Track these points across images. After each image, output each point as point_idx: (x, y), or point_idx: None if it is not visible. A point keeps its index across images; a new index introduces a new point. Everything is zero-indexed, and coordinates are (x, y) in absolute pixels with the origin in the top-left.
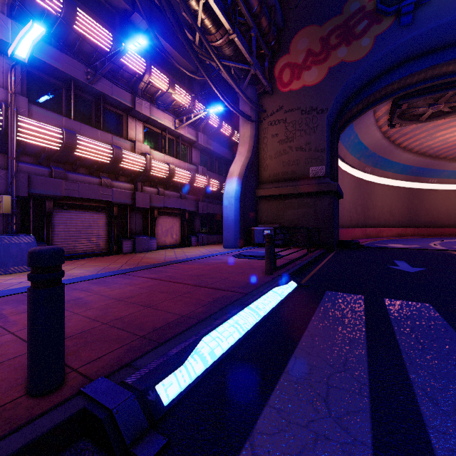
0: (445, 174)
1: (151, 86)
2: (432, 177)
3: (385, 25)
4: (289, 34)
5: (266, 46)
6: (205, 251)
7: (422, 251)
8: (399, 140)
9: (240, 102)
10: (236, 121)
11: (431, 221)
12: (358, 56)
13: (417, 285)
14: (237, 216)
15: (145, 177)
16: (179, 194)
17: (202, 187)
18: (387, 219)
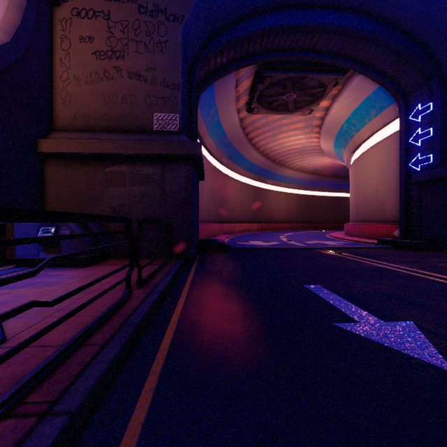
0: (277, 177)
1: None
2: (270, 178)
3: None
4: None
5: None
6: None
7: (297, 252)
8: (251, 135)
9: None
10: None
11: (268, 217)
12: None
13: None
14: None
15: None
16: None
17: None
18: (239, 215)
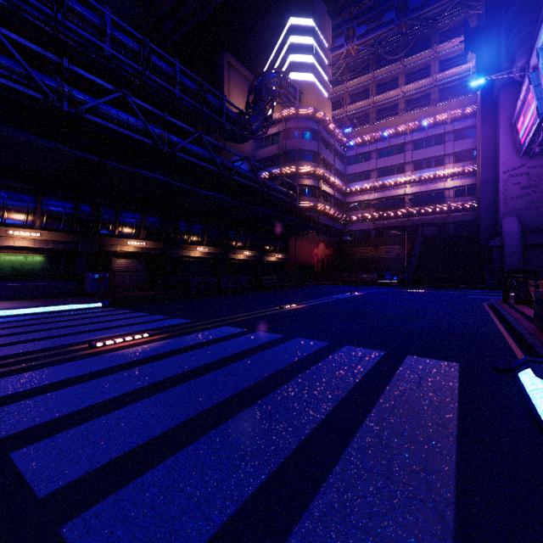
0: None
1: None
2: None
3: None
4: None
5: None
6: None
7: None
8: None
9: None
10: None
11: None
12: None
13: None
14: None
15: None
16: None
17: None
18: None
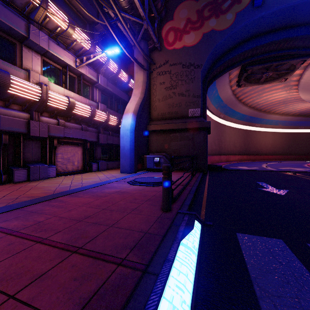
0: (264, 121)
1: (49, 21)
2: (257, 123)
3: (243, 5)
4: (173, 5)
5: (156, 11)
6: (103, 176)
7: (265, 172)
8: (241, 97)
9: (135, 53)
10: (132, 72)
11: (256, 151)
12: (224, 27)
13: (309, 214)
14: (132, 146)
15: (42, 106)
16: (80, 126)
17: (102, 121)
18: (232, 149)
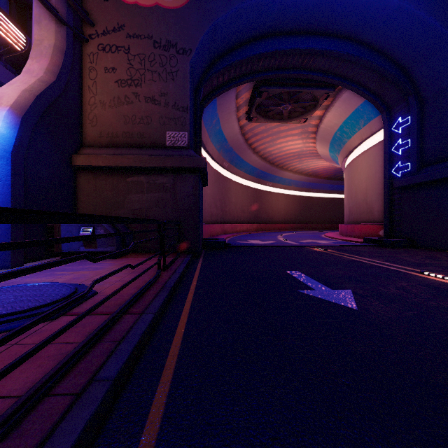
0: (277, 179)
1: None
2: (269, 180)
3: None
4: None
5: None
6: None
7: (288, 249)
8: (251, 140)
9: None
10: None
11: (268, 218)
12: None
13: None
14: (3, 194)
15: None
16: None
17: None
18: (240, 216)
